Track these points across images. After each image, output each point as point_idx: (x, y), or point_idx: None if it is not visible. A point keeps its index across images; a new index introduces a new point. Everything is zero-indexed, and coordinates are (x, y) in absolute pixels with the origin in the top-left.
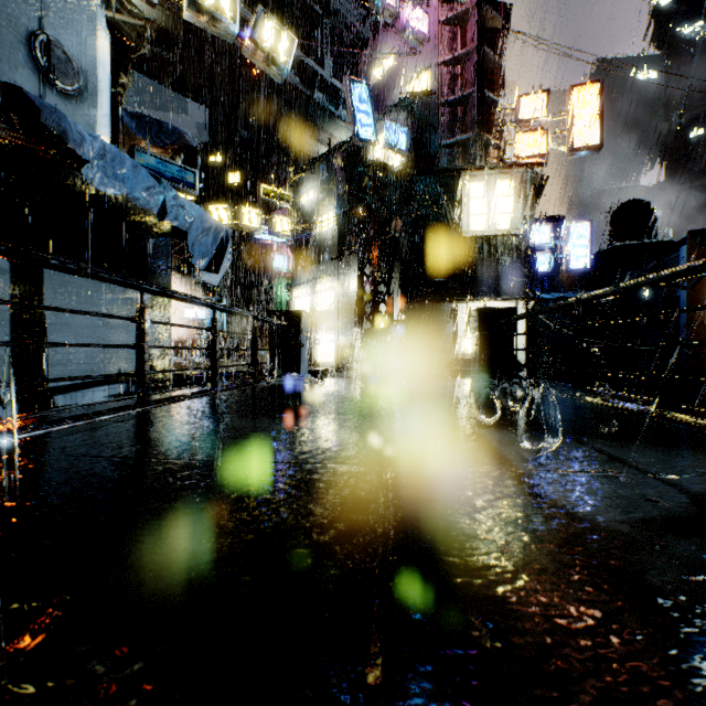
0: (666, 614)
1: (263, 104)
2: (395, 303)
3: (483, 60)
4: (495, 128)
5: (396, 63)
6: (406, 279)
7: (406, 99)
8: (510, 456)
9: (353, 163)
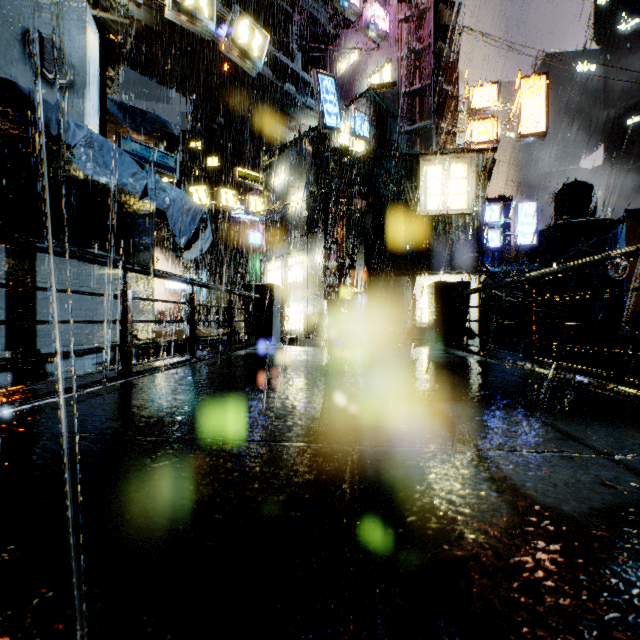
0: (639, 629)
1: (238, 94)
2: (359, 276)
3: (439, 54)
4: (450, 117)
5: (360, 57)
6: (369, 254)
7: (369, 91)
8: (469, 433)
9: (320, 149)
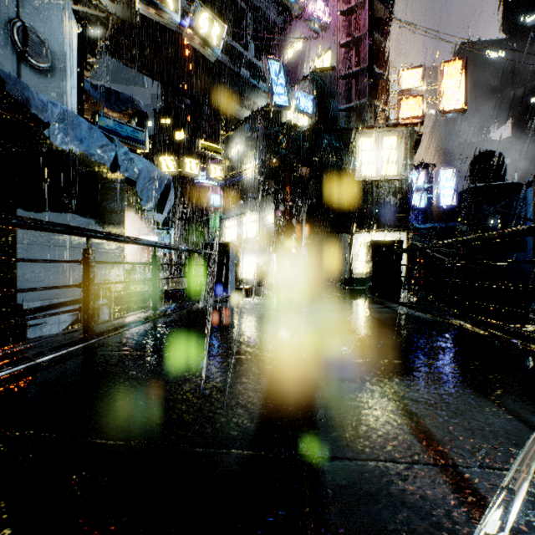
0: None
1: (201, 78)
2: (303, 233)
3: (373, 42)
4: (382, 96)
5: (304, 46)
6: (312, 214)
7: (312, 74)
8: (435, 432)
9: (270, 124)
